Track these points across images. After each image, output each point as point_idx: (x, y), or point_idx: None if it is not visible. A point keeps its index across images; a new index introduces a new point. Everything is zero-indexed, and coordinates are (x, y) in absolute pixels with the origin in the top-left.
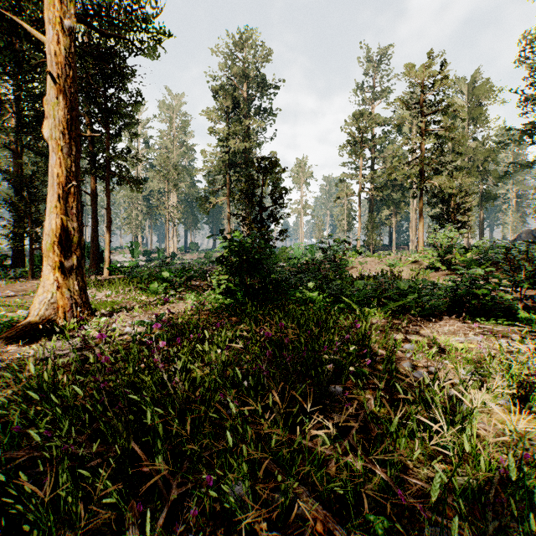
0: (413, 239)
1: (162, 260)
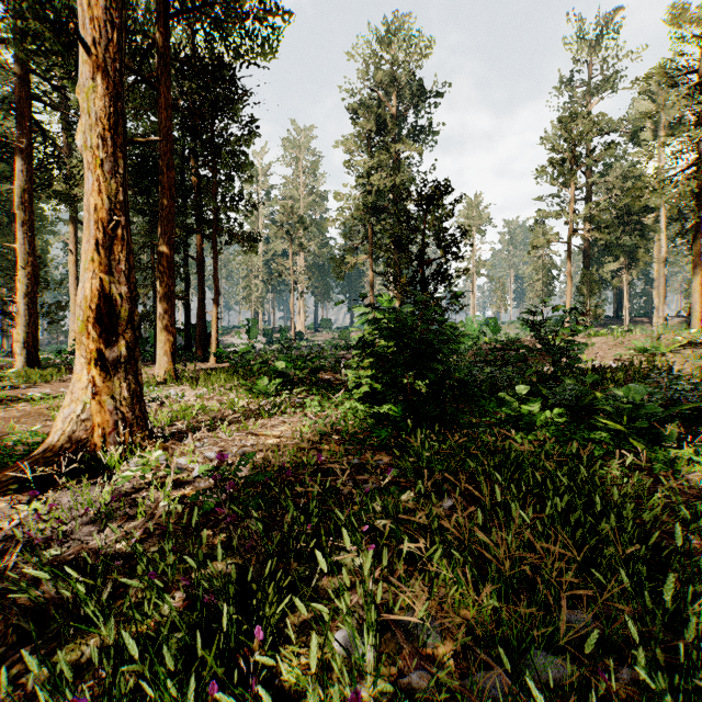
0: (659, 306)
1: (281, 343)
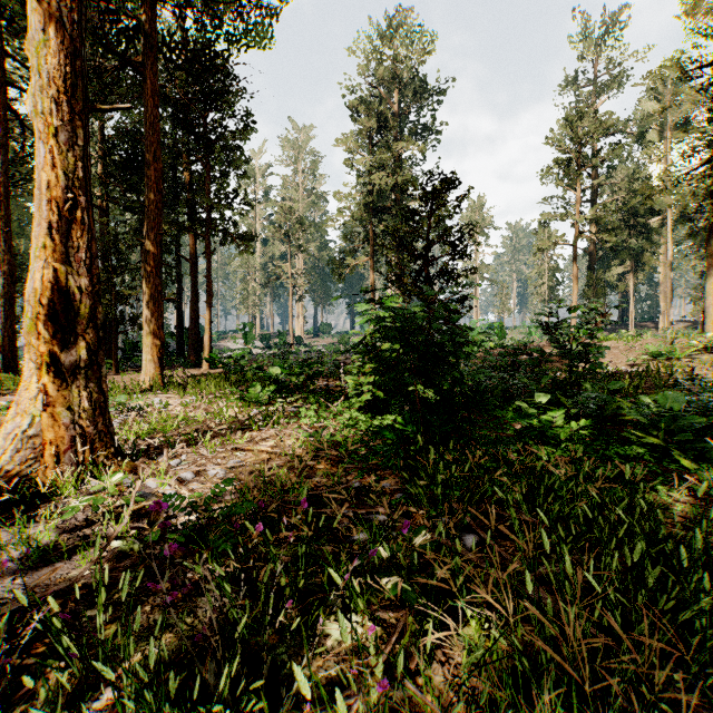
0: (665, 310)
1: (277, 348)
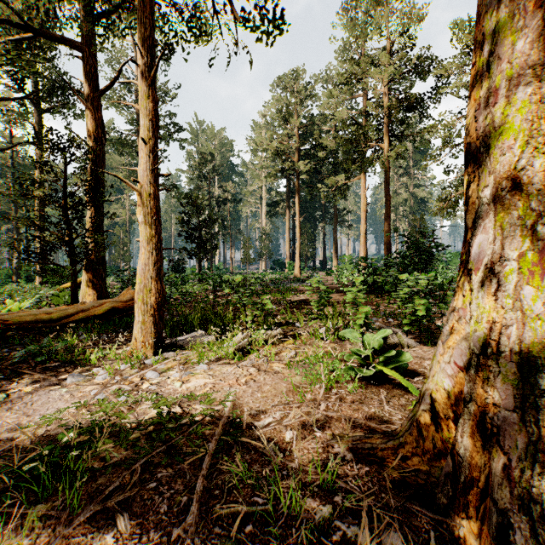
0: None
1: None
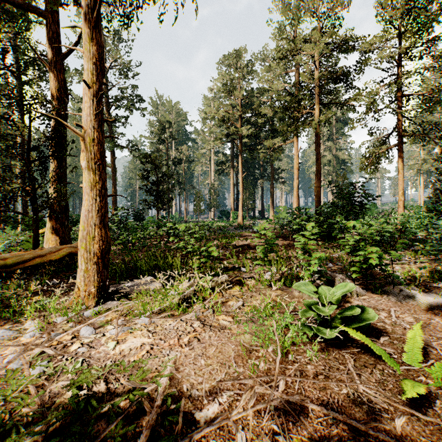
0: None
1: None
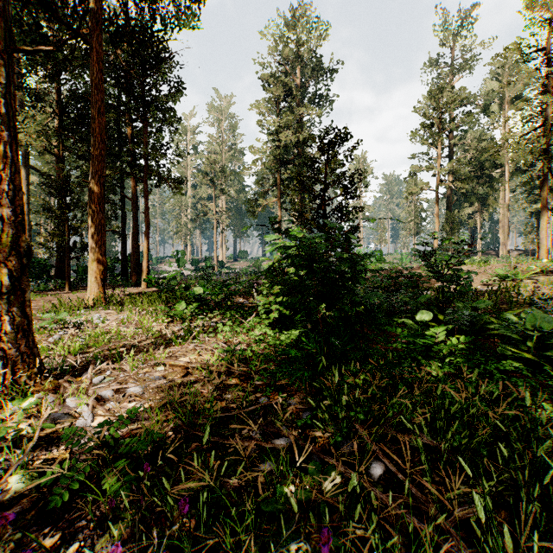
0: (504, 242)
1: (203, 271)
